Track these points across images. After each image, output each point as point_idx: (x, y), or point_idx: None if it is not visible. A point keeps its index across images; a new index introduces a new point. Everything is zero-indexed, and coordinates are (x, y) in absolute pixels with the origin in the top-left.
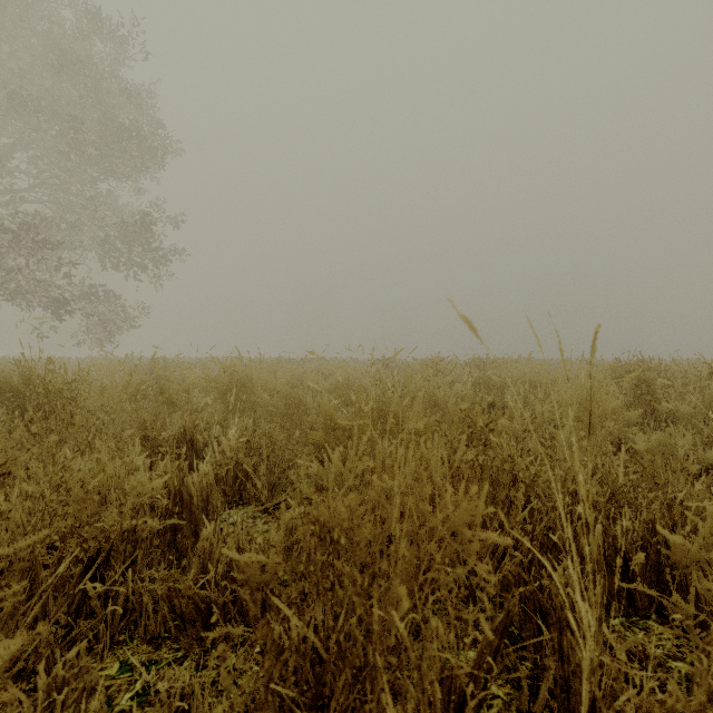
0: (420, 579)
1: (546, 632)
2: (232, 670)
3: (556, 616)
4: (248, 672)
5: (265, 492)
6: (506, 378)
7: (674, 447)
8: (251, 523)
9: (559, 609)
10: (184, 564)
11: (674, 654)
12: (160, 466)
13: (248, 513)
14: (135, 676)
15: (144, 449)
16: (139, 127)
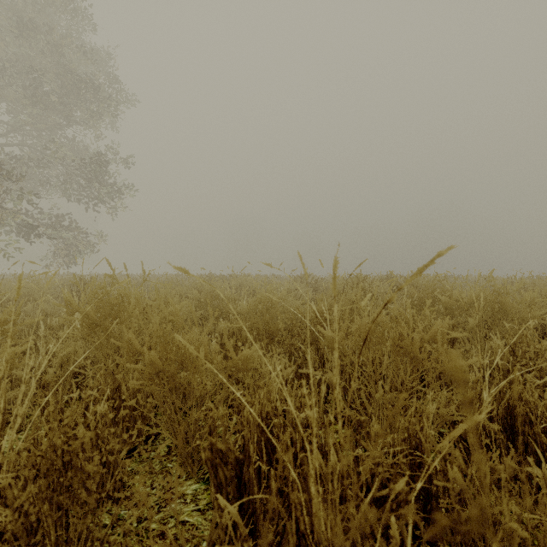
0: None
1: None
2: None
3: None
4: None
5: None
6: (450, 298)
7: None
8: None
9: None
10: None
11: None
12: None
13: None
14: None
15: None
16: (95, 79)
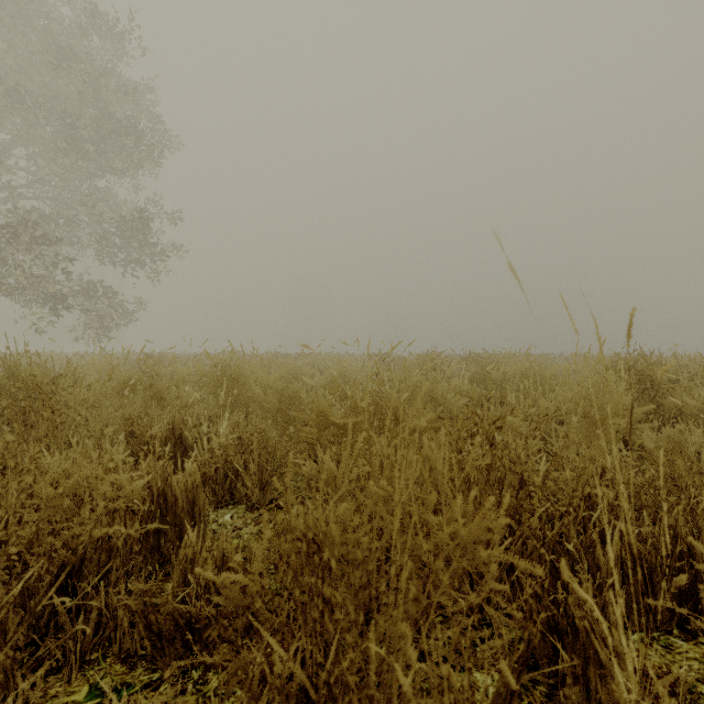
0: (424, 602)
1: (565, 657)
2: (212, 696)
3: (579, 643)
4: (231, 698)
5: (256, 492)
6: (504, 372)
7: (683, 444)
8: (241, 524)
9: (584, 636)
10: (168, 570)
11: (703, 677)
12: (143, 465)
13: (239, 513)
14: (104, 703)
15: (130, 446)
16: (137, 123)
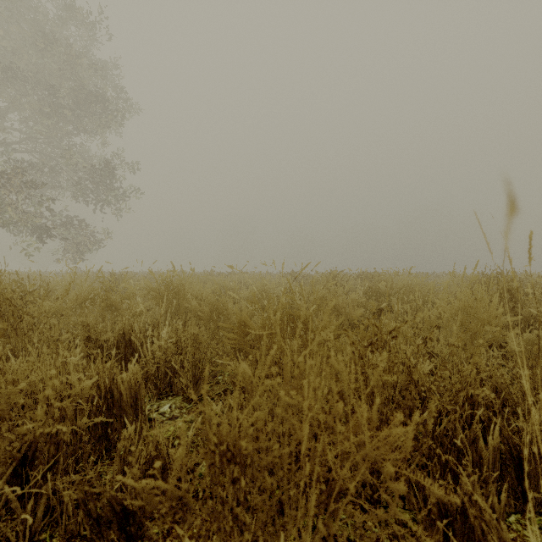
0: (332, 507)
1: None
2: None
3: (475, 541)
4: None
5: (190, 386)
6: (391, 287)
7: (541, 346)
8: (177, 413)
9: (480, 535)
10: (114, 454)
11: None
12: (92, 367)
13: (177, 403)
14: None
15: (87, 349)
16: (104, 94)
